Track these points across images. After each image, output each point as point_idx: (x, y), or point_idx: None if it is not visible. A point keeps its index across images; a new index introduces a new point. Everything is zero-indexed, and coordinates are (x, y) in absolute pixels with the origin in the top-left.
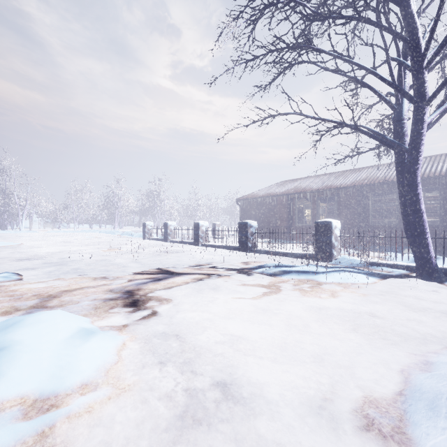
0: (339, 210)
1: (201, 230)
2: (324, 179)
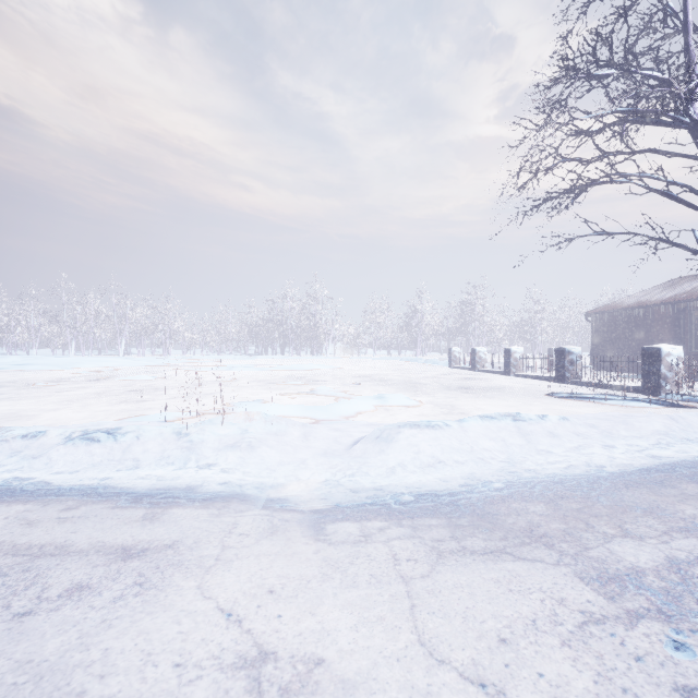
0: None
1: (513, 357)
2: None
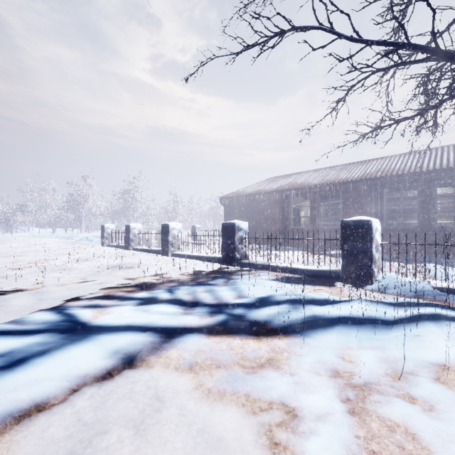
0: (344, 210)
1: (171, 234)
2: (324, 173)
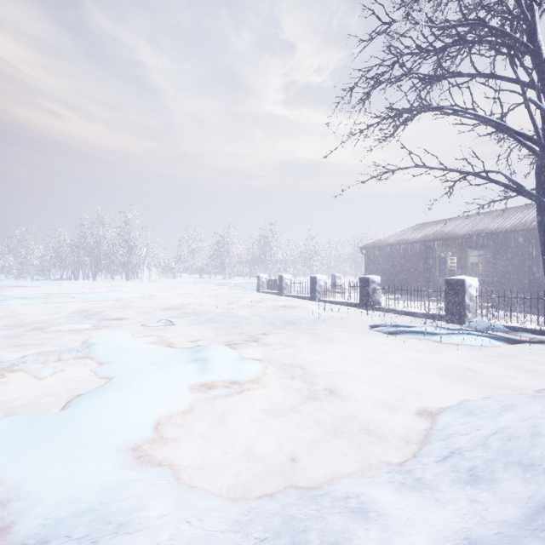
0: (495, 261)
1: (318, 284)
2: (476, 221)
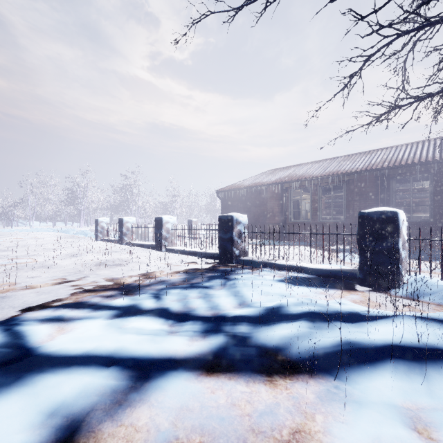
0: (348, 202)
1: (165, 228)
2: (325, 165)
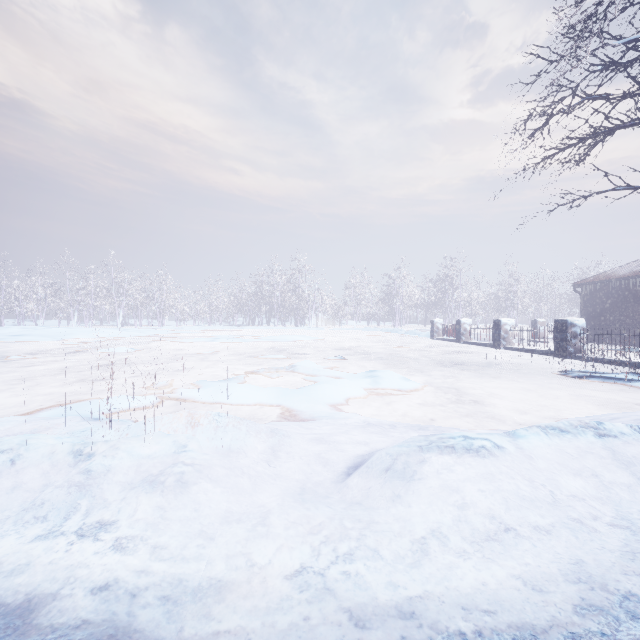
0: None
1: (503, 329)
2: None
